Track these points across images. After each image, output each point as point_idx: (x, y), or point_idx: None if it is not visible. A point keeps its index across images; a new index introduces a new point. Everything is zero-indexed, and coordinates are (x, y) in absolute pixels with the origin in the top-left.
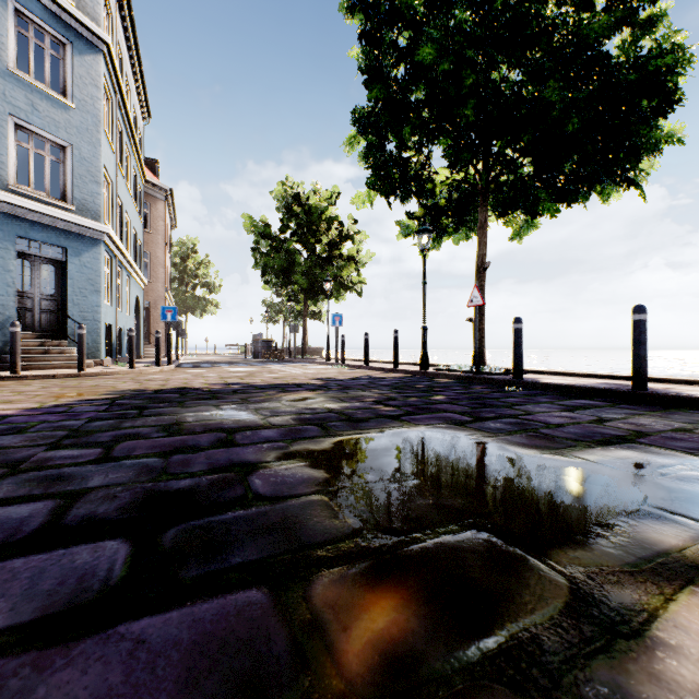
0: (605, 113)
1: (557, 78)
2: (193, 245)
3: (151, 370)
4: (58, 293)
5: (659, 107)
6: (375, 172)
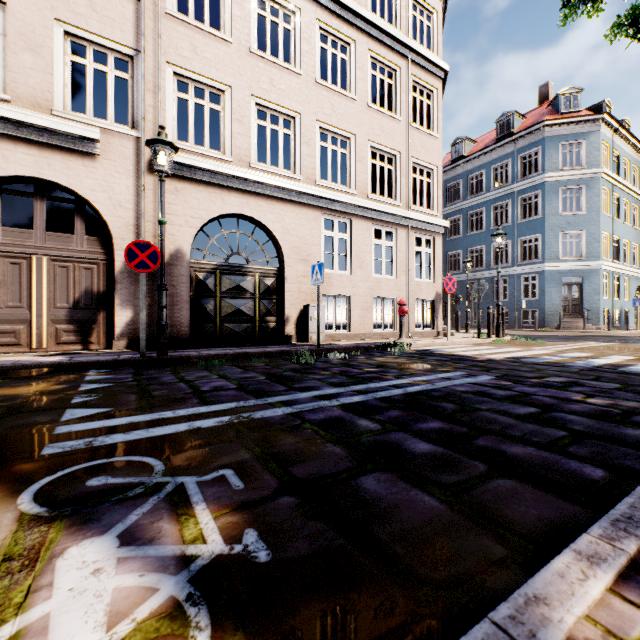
0: None
1: None
2: None
3: (620, 332)
4: (578, 297)
5: None
6: None
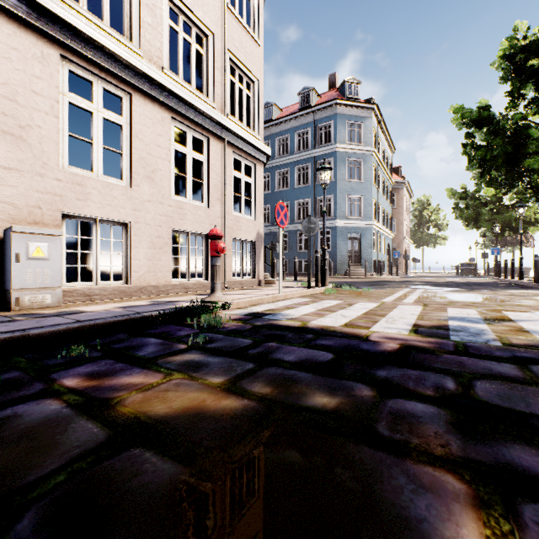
0: None
1: None
2: (427, 200)
3: (388, 277)
4: (358, 249)
5: None
6: (487, 182)
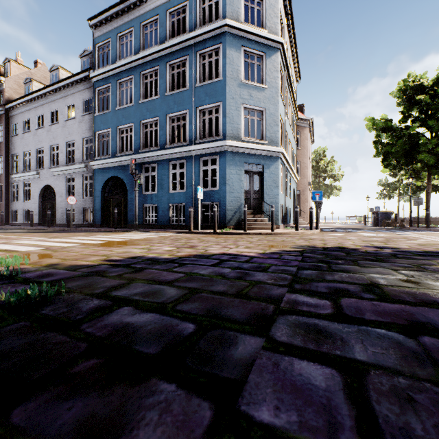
0: None
1: None
2: (323, 151)
3: (307, 232)
4: (259, 189)
5: None
6: None
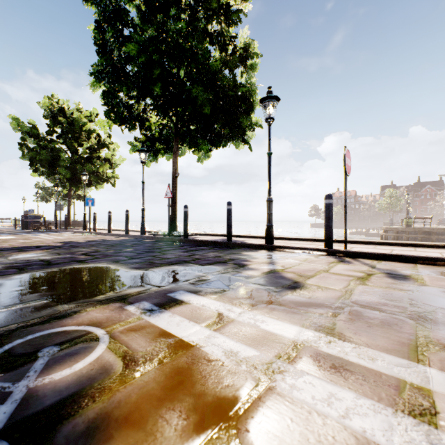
0: (224, 107)
1: (201, 84)
2: None
3: None
4: None
5: (246, 110)
6: (109, 108)
